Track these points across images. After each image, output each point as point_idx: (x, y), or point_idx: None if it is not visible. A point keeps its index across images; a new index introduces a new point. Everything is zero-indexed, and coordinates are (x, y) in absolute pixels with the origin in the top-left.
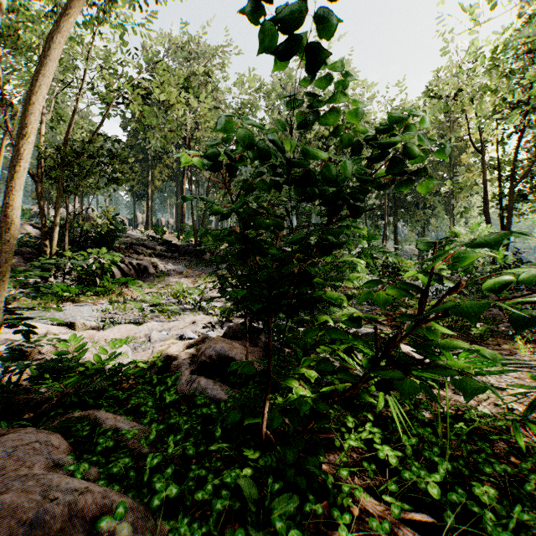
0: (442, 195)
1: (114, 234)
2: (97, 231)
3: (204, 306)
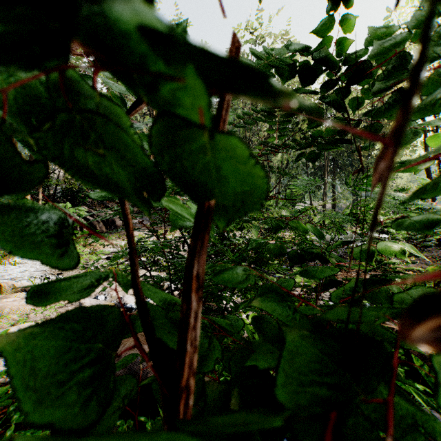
0: (373, 158)
1: (86, 191)
2: (69, 188)
3: (159, 258)
